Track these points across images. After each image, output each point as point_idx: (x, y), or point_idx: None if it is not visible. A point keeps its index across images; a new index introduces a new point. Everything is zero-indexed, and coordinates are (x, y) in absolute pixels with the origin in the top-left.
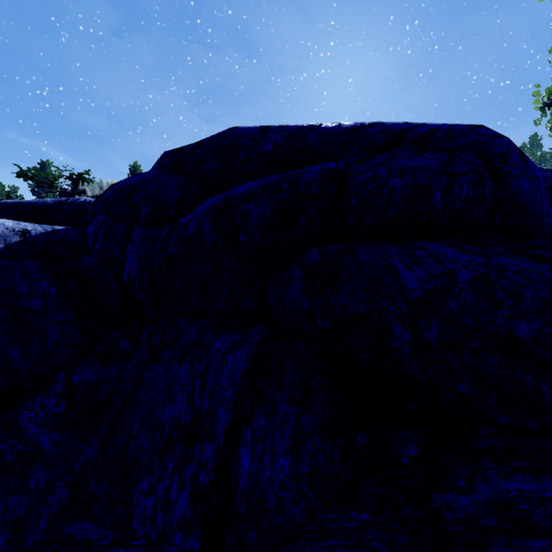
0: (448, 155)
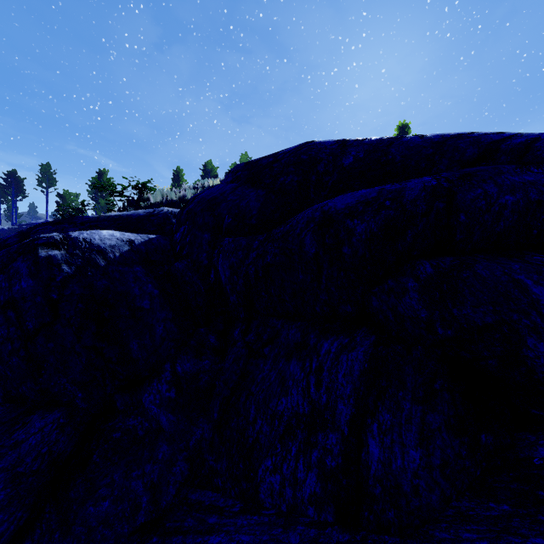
0: None
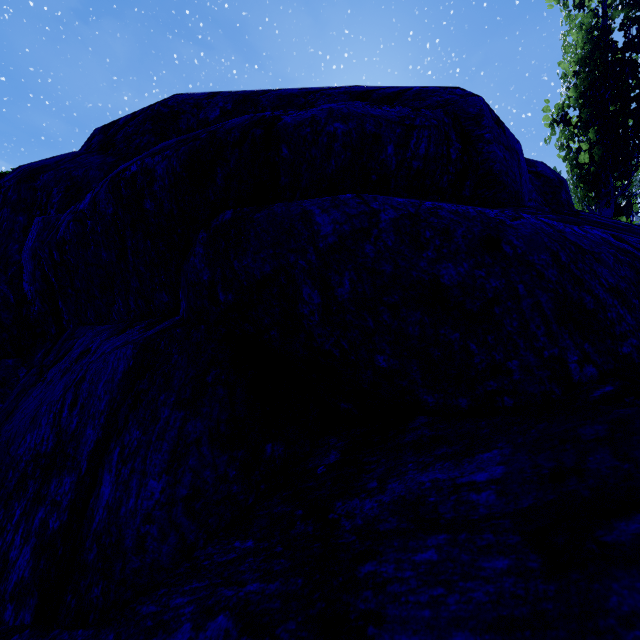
0: (412, 111)
